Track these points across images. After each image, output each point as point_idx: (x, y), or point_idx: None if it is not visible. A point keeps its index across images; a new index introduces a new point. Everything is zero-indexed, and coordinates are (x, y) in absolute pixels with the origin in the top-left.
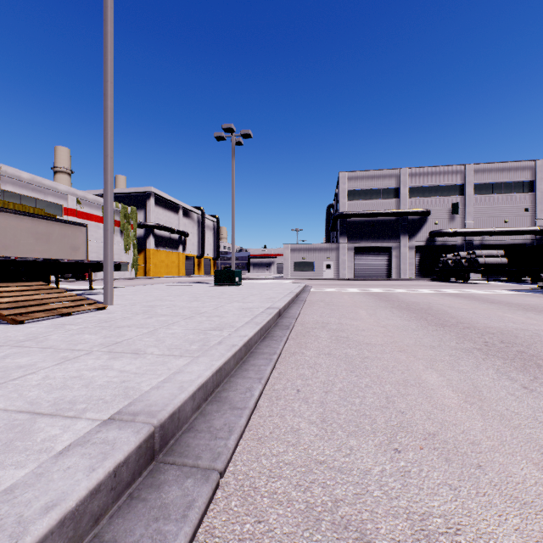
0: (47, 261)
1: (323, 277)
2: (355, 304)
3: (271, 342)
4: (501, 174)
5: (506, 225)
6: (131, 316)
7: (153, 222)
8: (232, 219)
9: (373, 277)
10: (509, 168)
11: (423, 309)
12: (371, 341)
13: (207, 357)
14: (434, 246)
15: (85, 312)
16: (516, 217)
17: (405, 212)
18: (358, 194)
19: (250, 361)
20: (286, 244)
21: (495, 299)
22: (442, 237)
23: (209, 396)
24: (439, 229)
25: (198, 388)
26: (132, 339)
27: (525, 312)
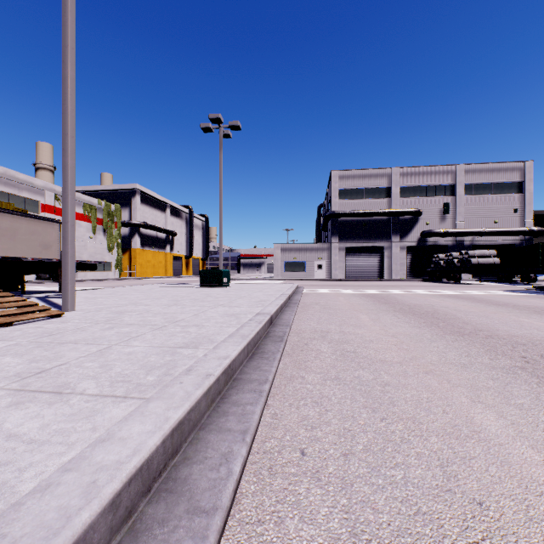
0: (8, 260)
1: (315, 278)
2: (353, 307)
3: (262, 361)
4: (490, 174)
5: (496, 225)
6: (87, 327)
7: (139, 221)
8: (220, 216)
9: (365, 277)
10: (499, 169)
11: (429, 313)
12: (385, 357)
13: (162, 401)
14: (426, 246)
15: (32, 321)
16: (505, 218)
17: (397, 212)
18: (350, 193)
19: (232, 395)
20: (277, 244)
21: (498, 301)
22: (433, 238)
23: (157, 479)
24: (431, 229)
25: (129, 479)
26: (68, 365)
27: (540, 316)
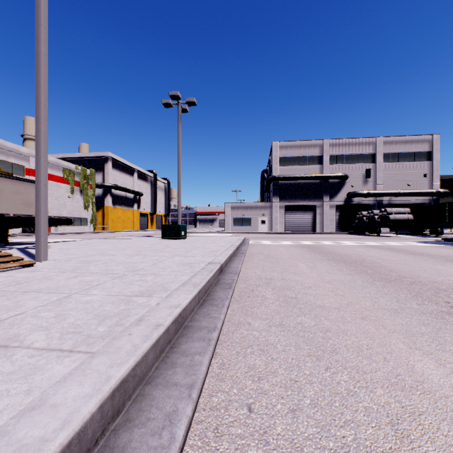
0: None
1: (259, 231)
2: (292, 256)
3: (211, 308)
4: (405, 145)
5: (409, 188)
6: (53, 276)
7: (111, 183)
8: (179, 178)
9: (301, 231)
10: (411, 140)
11: (358, 261)
12: (324, 303)
13: (107, 356)
14: (351, 205)
15: (5, 270)
16: (417, 181)
17: (328, 176)
18: (288, 161)
19: (181, 344)
20: (227, 203)
21: (414, 251)
22: (357, 198)
23: (92, 449)
24: (355, 191)
25: None
26: (24, 315)
27: (452, 264)
